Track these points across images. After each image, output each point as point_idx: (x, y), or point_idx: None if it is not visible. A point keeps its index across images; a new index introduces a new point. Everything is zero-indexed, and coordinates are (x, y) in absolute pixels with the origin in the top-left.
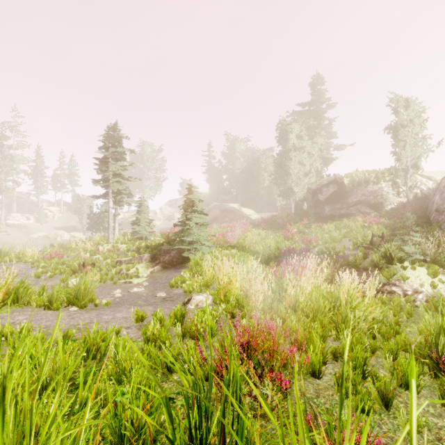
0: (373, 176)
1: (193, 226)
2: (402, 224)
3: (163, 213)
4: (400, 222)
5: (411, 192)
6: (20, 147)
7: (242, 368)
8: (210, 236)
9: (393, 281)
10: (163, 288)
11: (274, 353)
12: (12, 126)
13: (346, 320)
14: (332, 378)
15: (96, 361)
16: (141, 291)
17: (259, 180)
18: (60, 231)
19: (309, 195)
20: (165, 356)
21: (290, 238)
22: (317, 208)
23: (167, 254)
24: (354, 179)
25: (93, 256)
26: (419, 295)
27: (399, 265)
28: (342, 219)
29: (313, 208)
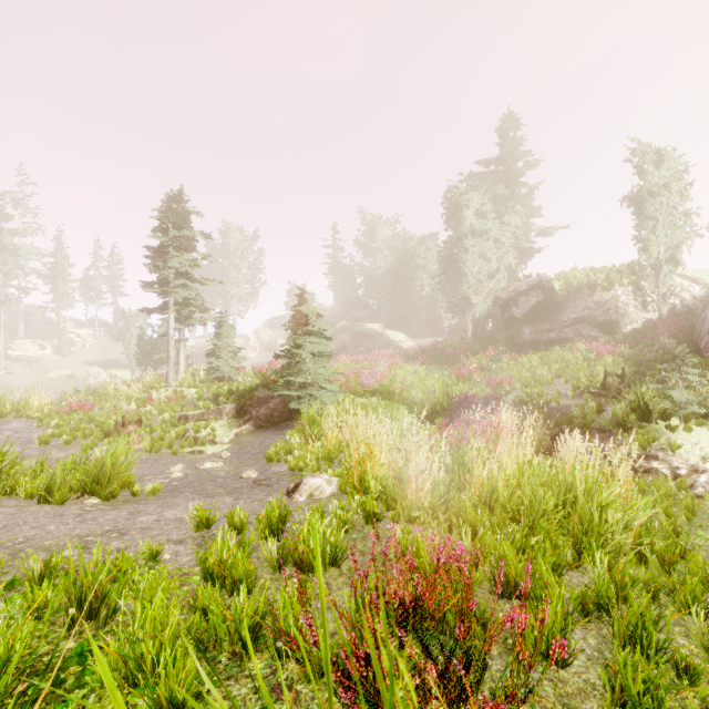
0: (602, 277)
1: (307, 358)
2: (654, 355)
3: (259, 339)
4: (650, 352)
5: (666, 304)
6: (30, 233)
7: (402, 657)
8: (335, 375)
9: (654, 452)
10: (255, 462)
11: (472, 618)
12: (18, 200)
13: (591, 528)
14: (587, 664)
15: (99, 623)
16: (217, 468)
17: (414, 285)
18: (93, 368)
19: (496, 309)
20: (236, 619)
21: (467, 378)
22: (510, 329)
23: (264, 405)
24: (570, 283)
25: (142, 409)
26: (701, 477)
27: (662, 424)
28: (552, 347)
29: (503, 329)
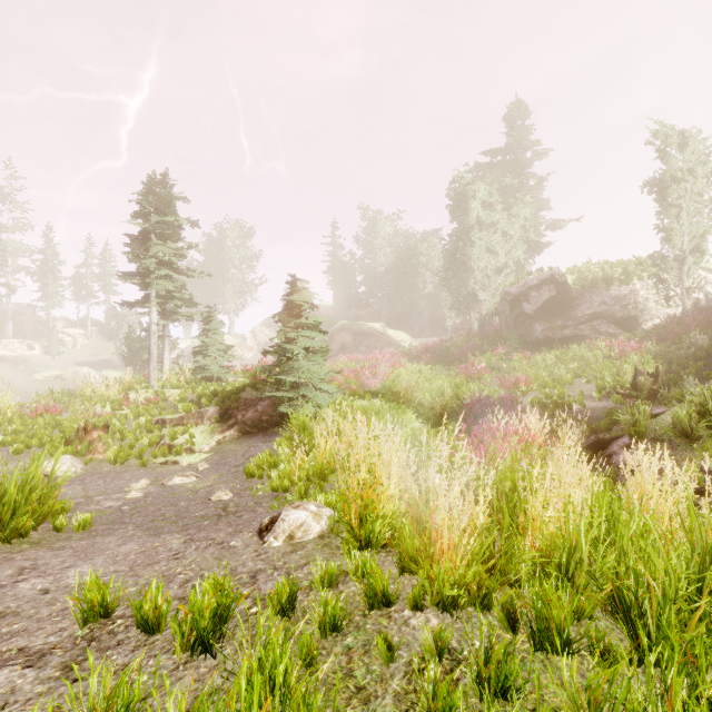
0: (619, 271)
1: (299, 354)
2: (685, 352)
3: (256, 339)
4: (679, 350)
5: (689, 298)
6: (18, 229)
7: None
8: (332, 374)
9: None
10: (234, 477)
11: None
12: (6, 194)
13: None
14: None
15: None
16: (187, 485)
17: (416, 283)
18: (83, 369)
19: (505, 305)
20: None
21: (477, 378)
22: (520, 327)
23: (251, 408)
24: (585, 277)
25: (117, 412)
26: None
27: None
28: (566, 345)
29: (512, 327)
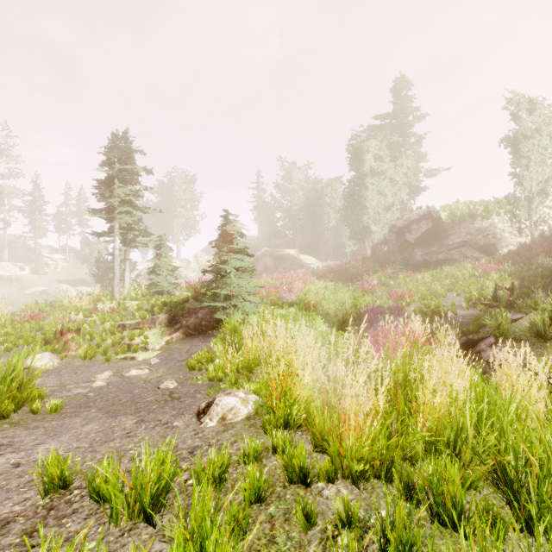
0: (481, 208)
1: (231, 272)
2: (534, 271)
3: (198, 262)
4: (529, 270)
5: (536, 230)
6: (13, 177)
7: None
8: (257, 288)
9: None
10: (178, 370)
11: None
12: (3, 149)
13: None
14: None
15: None
16: (141, 376)
17: (322, 219)
18: (62, 286)
19: (392, 236)
20: None
21: (370, 292)
22: (404, 252)
23: (193, 315)
24: (454, 213)
25: (88, 318)
26: None
27: None
28: (440, 266)
29: (397, 252)
